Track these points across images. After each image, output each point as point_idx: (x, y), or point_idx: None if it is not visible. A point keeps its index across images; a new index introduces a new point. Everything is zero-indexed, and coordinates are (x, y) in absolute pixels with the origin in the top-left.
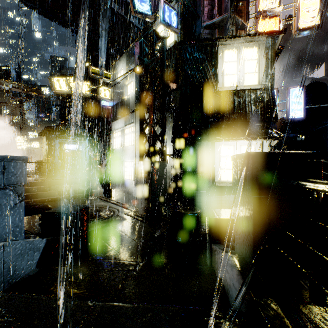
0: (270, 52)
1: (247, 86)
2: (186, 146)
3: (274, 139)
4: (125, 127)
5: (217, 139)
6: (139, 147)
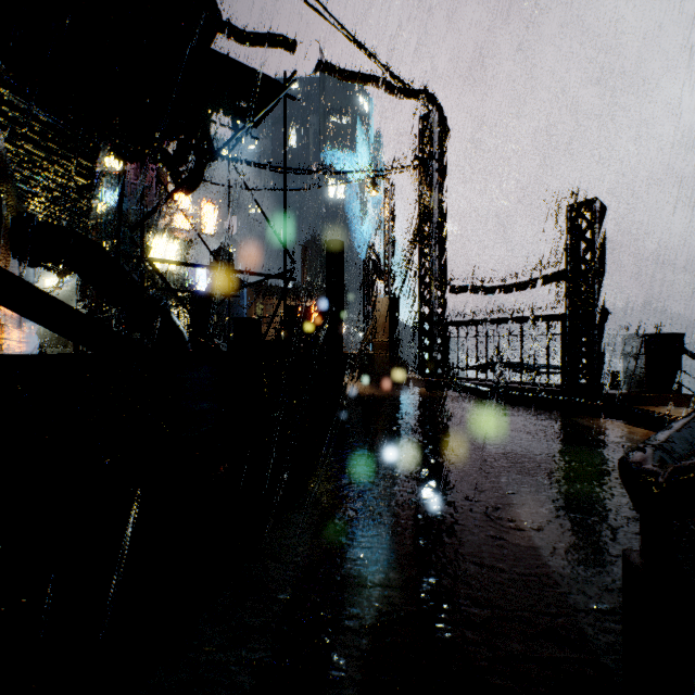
0: (184, 250)
1: (169, 271)
2: None
3: None
4: None
5: None
6: (77, 306)
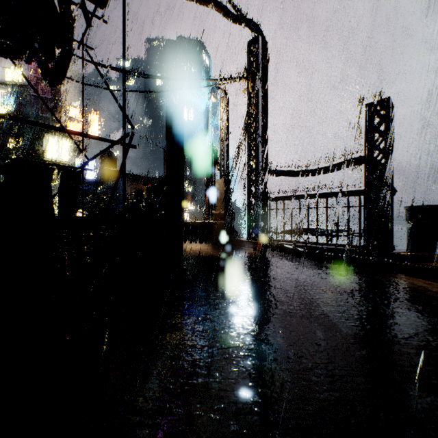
0: (74, 147)
1: (62, 161)
2: None
3: None
4: None
5: None
6: None
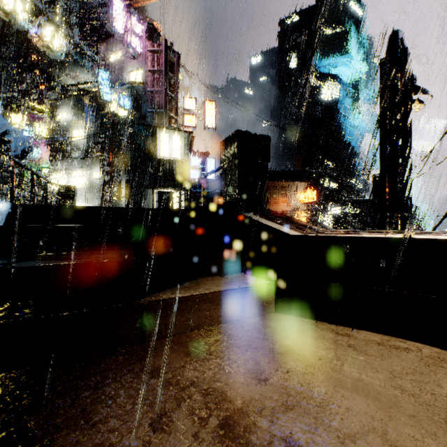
0: (187, 141)
1: (174, 158)
2: (136, 191)
3: (185, 190)
4: (71, 170)
5: (155, 188)
6: (100, 190)
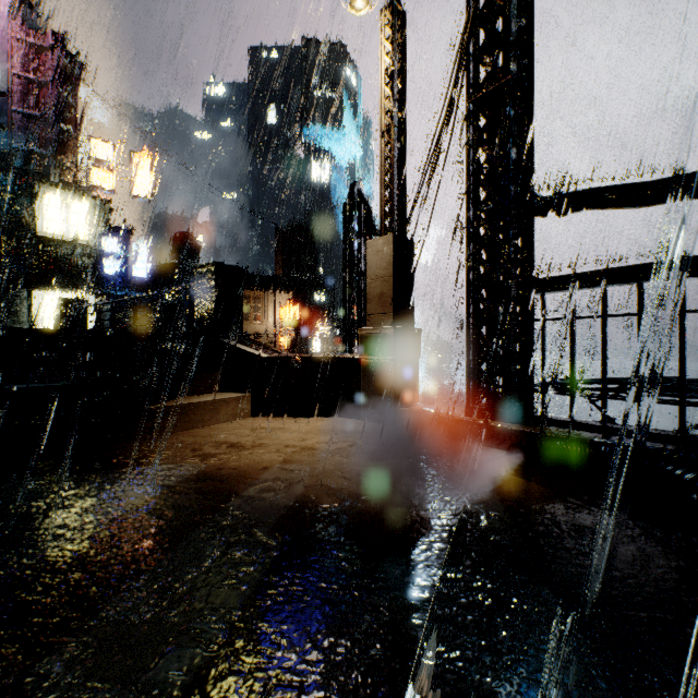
0: (99, 213)
1: (73, 240)
2: None
3: (98, 295)
4: None
5: (36, 288)
6: None
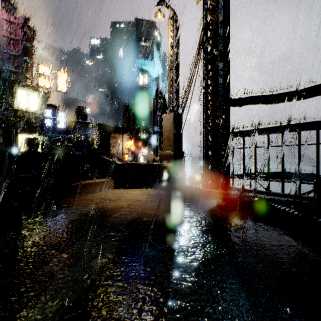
0: (42, 98)
1: (31, 111)
2: None
3: (43, 136)
4: None
5: None
6: None
